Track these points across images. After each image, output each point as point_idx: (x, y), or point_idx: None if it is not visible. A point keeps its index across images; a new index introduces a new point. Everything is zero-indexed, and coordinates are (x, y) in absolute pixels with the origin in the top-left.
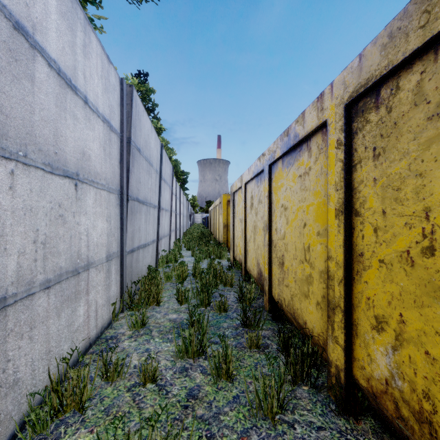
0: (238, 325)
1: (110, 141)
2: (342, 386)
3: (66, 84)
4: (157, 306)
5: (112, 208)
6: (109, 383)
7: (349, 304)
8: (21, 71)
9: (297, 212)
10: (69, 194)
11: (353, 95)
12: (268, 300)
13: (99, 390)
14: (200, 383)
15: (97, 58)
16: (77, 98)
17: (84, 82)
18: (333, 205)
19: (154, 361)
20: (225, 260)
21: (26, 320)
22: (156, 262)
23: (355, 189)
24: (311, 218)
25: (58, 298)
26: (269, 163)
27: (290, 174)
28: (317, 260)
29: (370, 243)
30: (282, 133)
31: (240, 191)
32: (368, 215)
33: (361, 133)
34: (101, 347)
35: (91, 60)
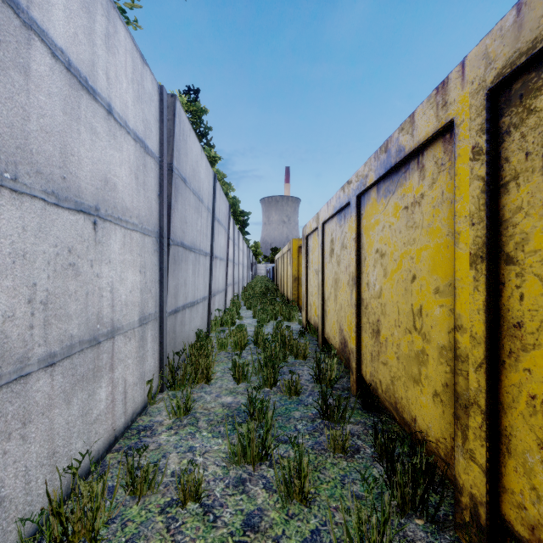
0: (316, 415)
1: (145, 167)
2: (481, 528)
3: (79, 85)
4: (206, 385)
5: (147, 255)
6: (136, 498)
7: (495, 403)
8: (8, 58)
9: (401, 259)
10: (85, 236)
11: (503, 72)
12: (356, 381)
13: (121, 508)
14: (262, 505)
15: (127, 54)
16: (96, 105)
17: (107, 85)
18: (464, 248)
19: (198, 468)
20: (296, 322)
21: (16, 412)
22: (208, 325)
23: (506, 221)
24: (425, 268)
25: (68, 379)
26: (357, 194)
27: (389, 207)
28: (434, 330)
29: (537, 308)
30: (378, 148)
31: (315, 233)
32: (532, 262)
33: (517, 131)
34: (130, 442)
35: (118, 56)
